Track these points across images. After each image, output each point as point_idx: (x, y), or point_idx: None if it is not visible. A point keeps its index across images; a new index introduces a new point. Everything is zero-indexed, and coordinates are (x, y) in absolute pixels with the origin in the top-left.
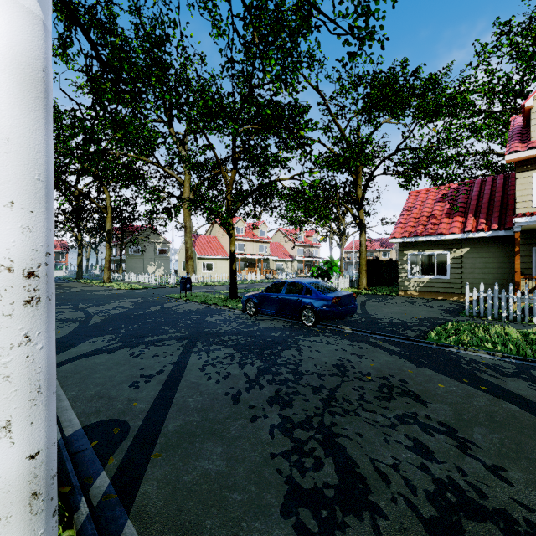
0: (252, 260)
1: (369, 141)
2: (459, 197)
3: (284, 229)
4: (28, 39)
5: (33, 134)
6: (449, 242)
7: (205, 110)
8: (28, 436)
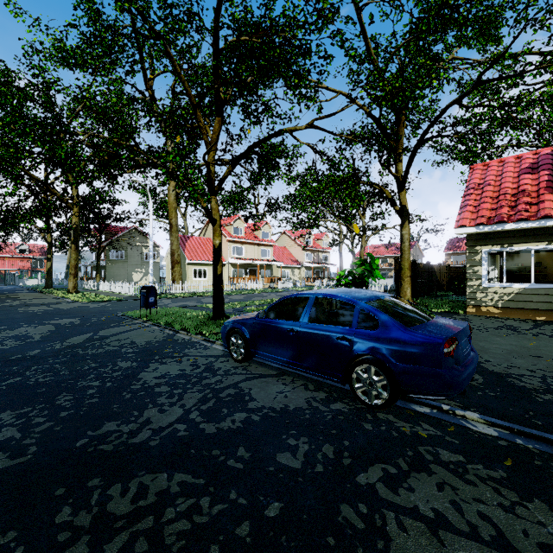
0: (253, 266)
1: (441, 58)
2: None
3: (290, 232)
4: None
5: None
6: None
7: (193, 79)
8: None
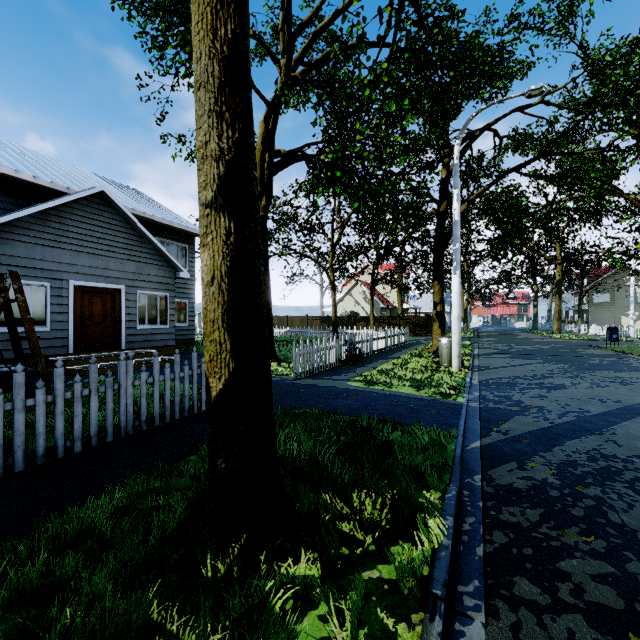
0: None
1: None
2: None
3: None
4: (457, 288)
5: (458, 300)
6: None
7: None
8: (457, 336)
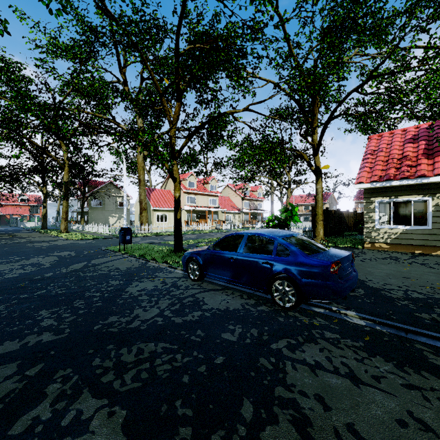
0: (203, 212)
1: (342, 60)
2: (435, 136)
3: (232, 185)
4: None
5: None
6: (430, 186)
7: (157, 67)
8: None
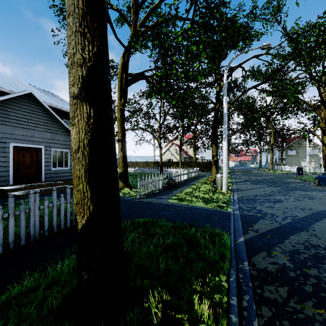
0: None
1: None
2: None
3: None
4: (226, 149)
5: (226, 154)
6: None
7: None
8: (225, 174)
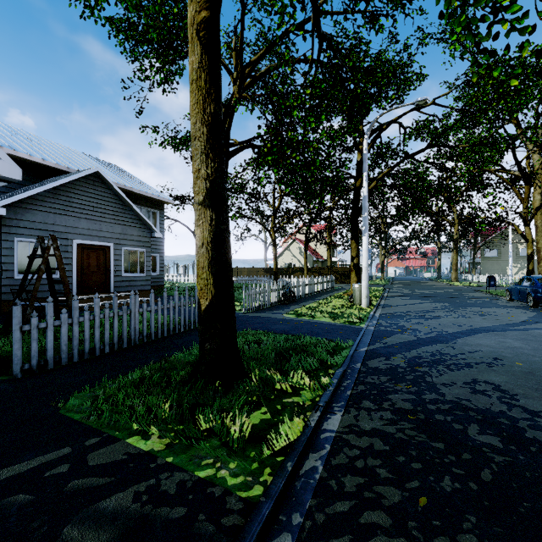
0: None
1: None
2: None
3: None
4: (366, 246)
5: (366, 255)
6: None
7: None
8: (366, 282)
